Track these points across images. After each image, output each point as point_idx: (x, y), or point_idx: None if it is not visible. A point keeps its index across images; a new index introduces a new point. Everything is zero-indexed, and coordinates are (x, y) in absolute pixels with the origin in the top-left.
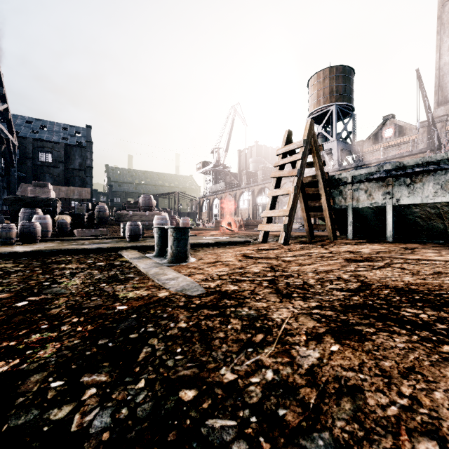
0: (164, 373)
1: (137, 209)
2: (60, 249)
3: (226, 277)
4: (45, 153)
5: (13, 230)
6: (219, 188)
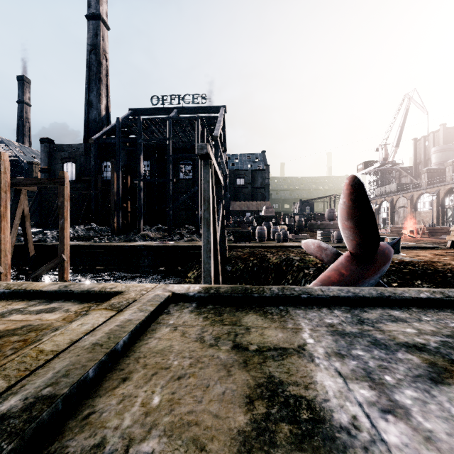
0: (424, 267)
1: (323, 220)
2: None
3: (430, 259)
4: (240, 179)
5: (281, 235)
6: (389, 190)
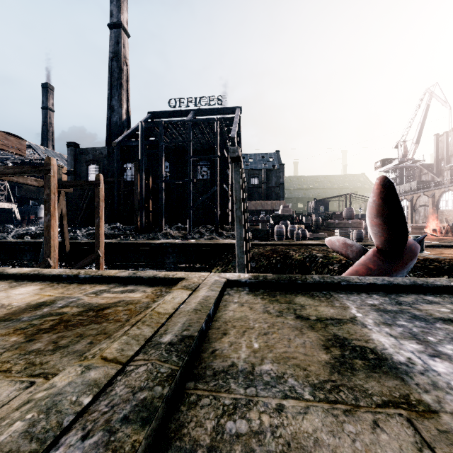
0: (450, 263)
1: (341, 218)
2: None
3: None
4: (254, 178)
5: (300, 234)
6: (408, 188)
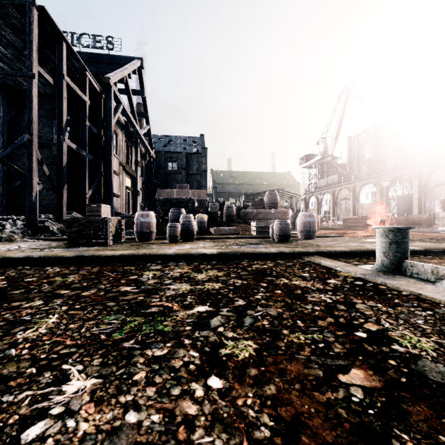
0: None
1: (261, 207)
2: (243, 252)
3: None
4: (172, 163)
5: (178, 228)
6: (330, 181)
